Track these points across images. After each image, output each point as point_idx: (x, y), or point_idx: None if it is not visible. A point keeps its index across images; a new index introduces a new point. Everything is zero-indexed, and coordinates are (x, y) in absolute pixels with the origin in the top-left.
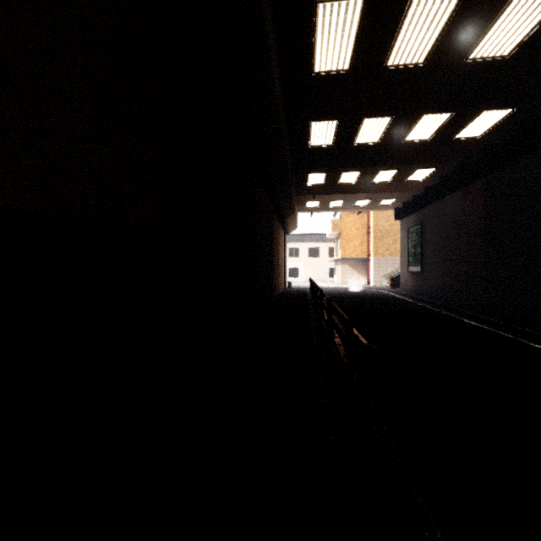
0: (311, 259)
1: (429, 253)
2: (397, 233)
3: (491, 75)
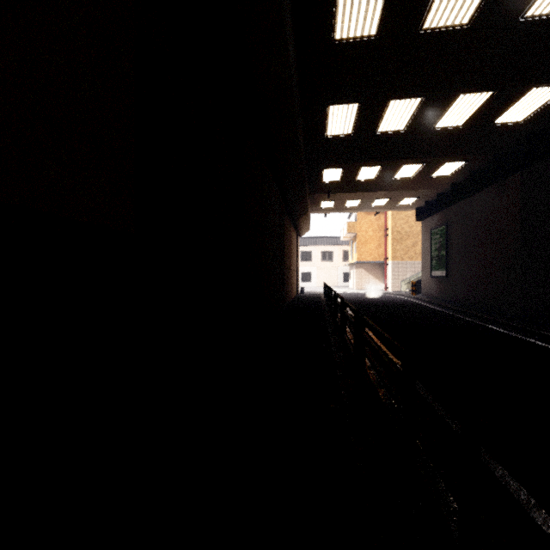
0: (324, 263)
1: (456, 256)
2: (417, 235)
3: (549, 40)
